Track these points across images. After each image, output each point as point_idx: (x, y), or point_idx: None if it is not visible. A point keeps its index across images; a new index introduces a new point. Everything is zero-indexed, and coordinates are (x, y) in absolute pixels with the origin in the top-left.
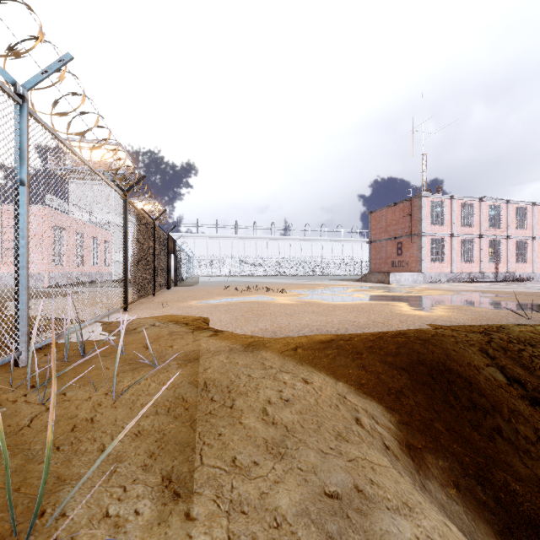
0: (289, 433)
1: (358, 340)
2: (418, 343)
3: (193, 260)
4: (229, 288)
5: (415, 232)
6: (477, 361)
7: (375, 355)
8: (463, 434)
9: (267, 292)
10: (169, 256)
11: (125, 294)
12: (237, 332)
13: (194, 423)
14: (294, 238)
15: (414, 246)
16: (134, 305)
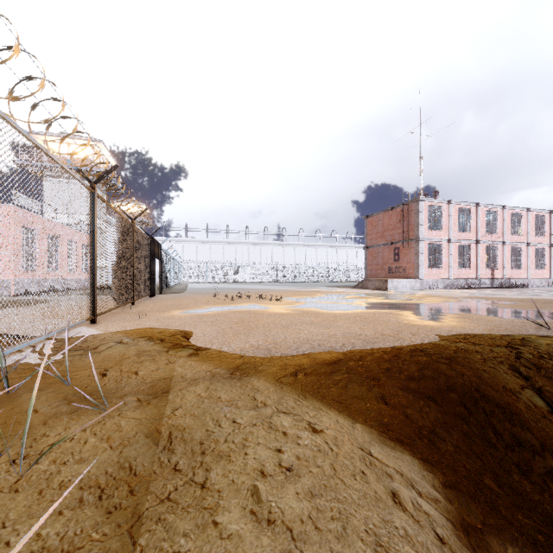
0: (296, 544)
1: (371, 360)
2: (444, 364)
3: (182, 266)
4: (219, 295)
5: (413, 237)
6: (511, 383)
7: (395, 381)
8: (513, 486)
9: (260, 300)
10: (152, 260)
11: (92, 303)
12: (223, 349)
13: (137, 526)
14: (287, 243)
15: (412, 252)
16: (106, 316)
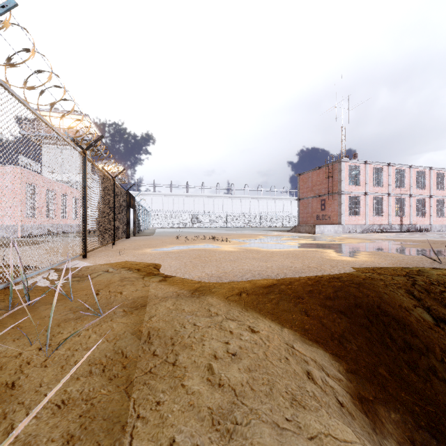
0: (238, 398)
1: (297, 284)
2: (353, 287)
3: (151, 214)
4: (181, 237)
5: (336, 191)
6: (406, 303)
7: (316, 299)
8: (402, 377)
9: (213, 241)
10: (128, 210)
11: (84, 242)
12: (185, 277)
13: (130, 387)
14: (235, 196)
15: (335, 203)
16: (94, 253)
